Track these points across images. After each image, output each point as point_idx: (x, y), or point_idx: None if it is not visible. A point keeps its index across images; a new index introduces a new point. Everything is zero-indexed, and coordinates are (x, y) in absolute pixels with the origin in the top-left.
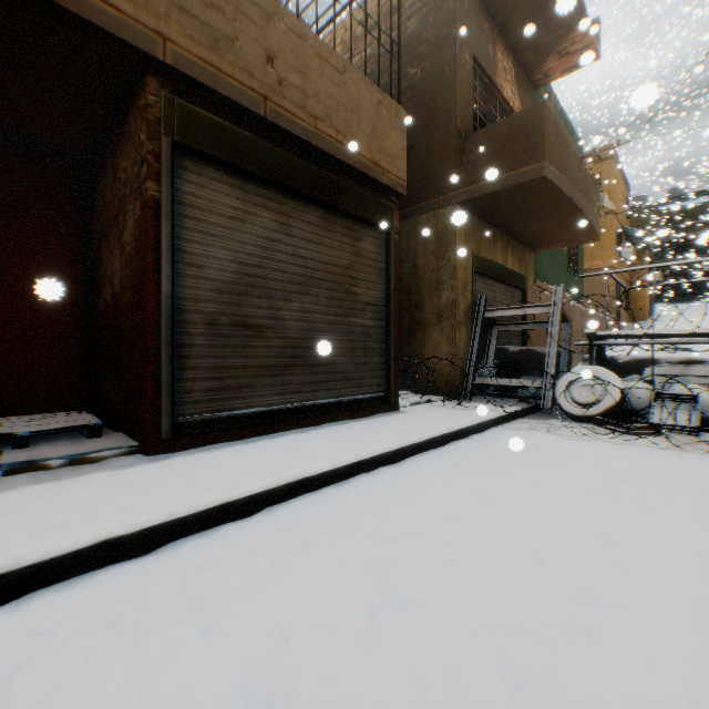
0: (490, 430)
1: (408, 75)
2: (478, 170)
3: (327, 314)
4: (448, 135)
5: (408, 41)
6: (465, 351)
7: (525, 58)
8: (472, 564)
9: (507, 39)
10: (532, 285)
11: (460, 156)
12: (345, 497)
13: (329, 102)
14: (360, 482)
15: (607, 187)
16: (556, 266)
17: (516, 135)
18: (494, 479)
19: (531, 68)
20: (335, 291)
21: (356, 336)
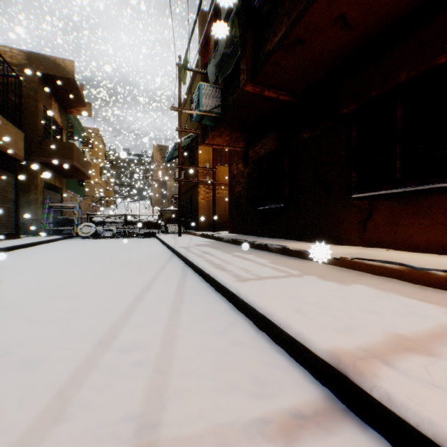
0: (59, 241)
1: (11, 98)
2: (49, 153)
3: (0, 203)
4: (35, 134)
5: (11, 83)
6: (42, 218)
7: (64, 104)
8: (71, 246)
9: (57, 97)
10: (66, 192)
11: (41, 145)
12: (36, 247)
13: (5, 135)
14: (35, 246)
15: (97, 147)
16: (75, 183)
17: (65, 148)
18: (68, 243)
19: (66, 107)
20: (2, 195)
21: (8, 211)
